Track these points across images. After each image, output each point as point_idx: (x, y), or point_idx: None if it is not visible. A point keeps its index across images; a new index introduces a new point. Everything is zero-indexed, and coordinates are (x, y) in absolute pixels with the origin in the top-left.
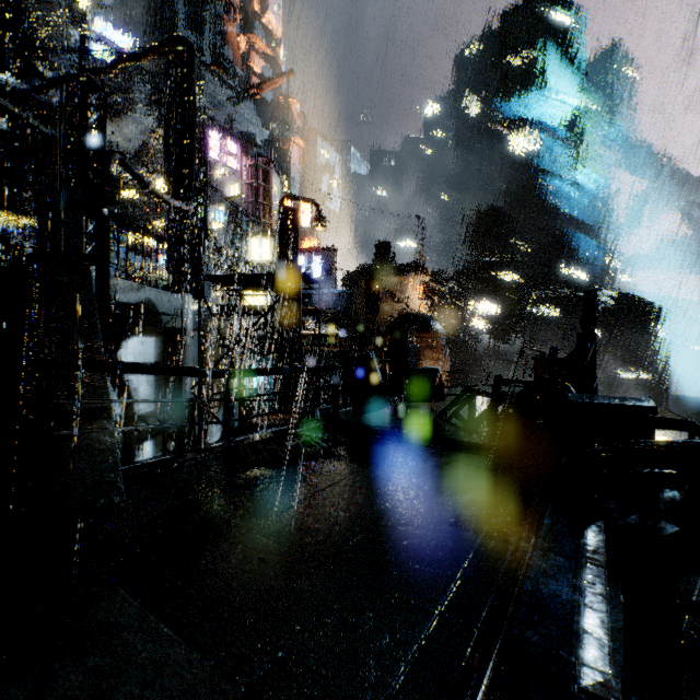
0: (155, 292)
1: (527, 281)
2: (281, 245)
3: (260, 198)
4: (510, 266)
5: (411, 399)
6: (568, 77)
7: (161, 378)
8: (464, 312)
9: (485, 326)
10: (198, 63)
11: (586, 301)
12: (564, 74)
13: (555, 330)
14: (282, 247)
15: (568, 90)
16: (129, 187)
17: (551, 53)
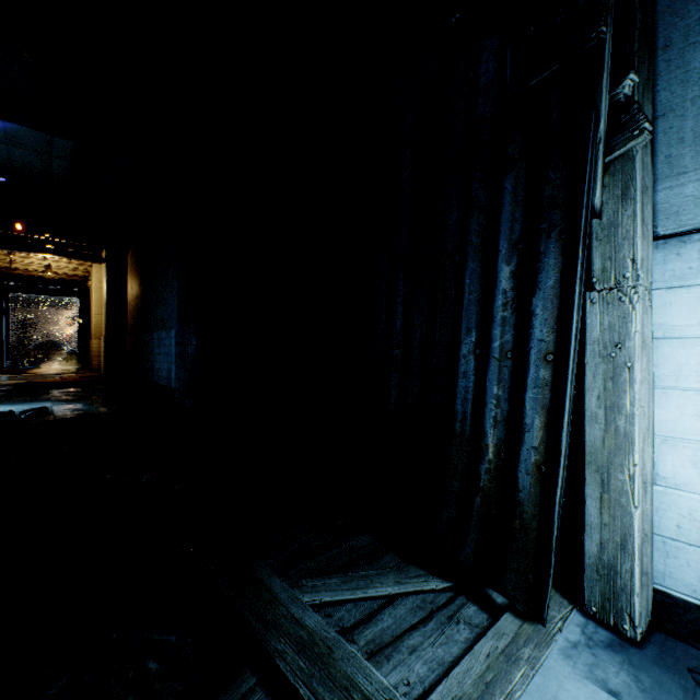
0: None
1: None
2: None
3: None
4: None
5: None
6: None
7: None
8: None
9: None
10: None
11: None
12: None
13: None
14: None
15: None
16: None
17: None
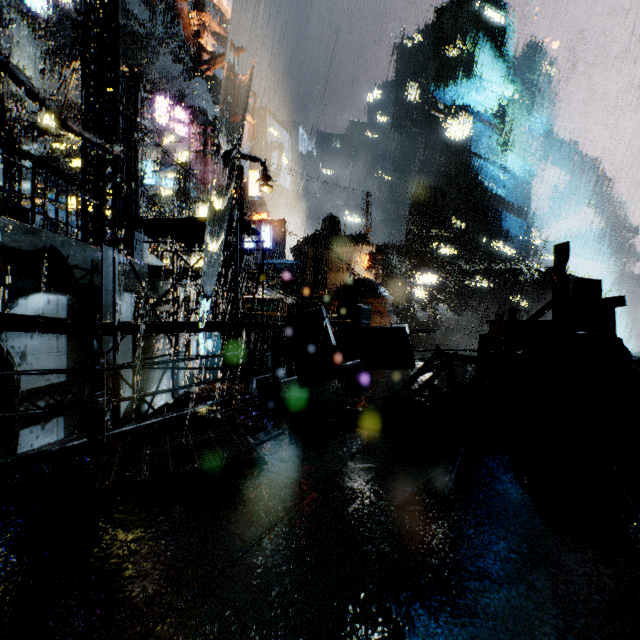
0: (63, 240)
1: (462, 255)
2: (224, 204)
3: (209, 166)
4: (446, 240)
5: (373, 366)
6: (498, 68)
7: (76, 344)
8: (406, 282)
9: (425, 295)
10: (148, 36)
11: (558, 255)
12: (495, 66)
13: (486, 300)
14: (226, 206)
15: (498, 80)
16: (77, 156)
17: (483, 45)
